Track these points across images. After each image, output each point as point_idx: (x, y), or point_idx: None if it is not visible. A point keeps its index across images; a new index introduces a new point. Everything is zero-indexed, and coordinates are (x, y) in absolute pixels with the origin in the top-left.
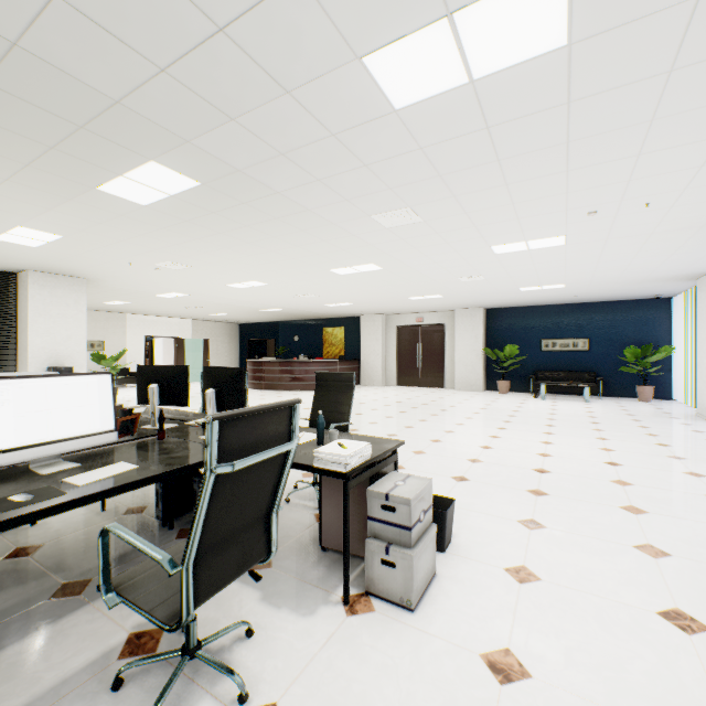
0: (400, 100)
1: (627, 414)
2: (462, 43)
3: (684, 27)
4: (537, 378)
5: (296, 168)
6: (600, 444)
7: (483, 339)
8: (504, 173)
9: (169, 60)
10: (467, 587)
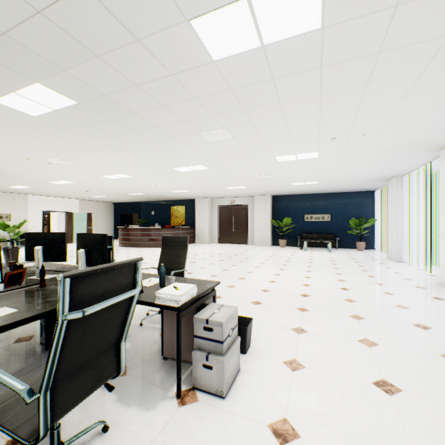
0: (217, 54)
1: (351, 258)
2: (256, 18)
3: (387, 24)
4: (302, 238)
5: (147, 96)
6: (337, 277)
7: (271, 214)
8: (283, 110)
9: (43, 4)
10: (260, 377)
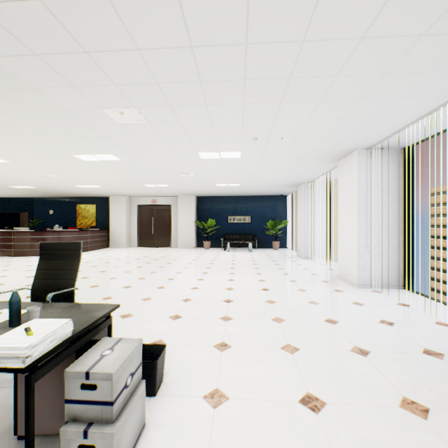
0: None
1: (269, 257)
2: None
3: (314, 5)
4: (226, 239)
5: (2, 30)
6: (258, 277)
7: (195, 215)
8: (205, 94)
9: None
10: (172, 430)
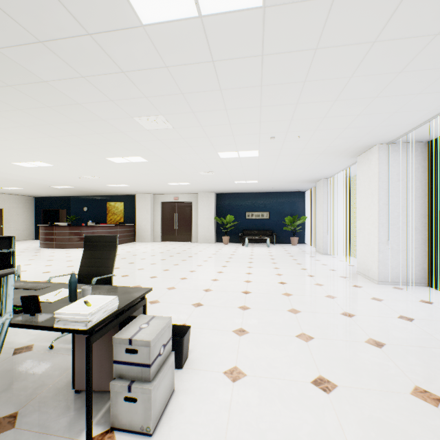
0: (146, 16)
1: (287, 253)
2: None
3: (325, 17)
4: (244, 234)
5: (58, 60)
6: (276, 271)
7: (215, 211)
8: (225, 101)
9: None
10: (197, 396)
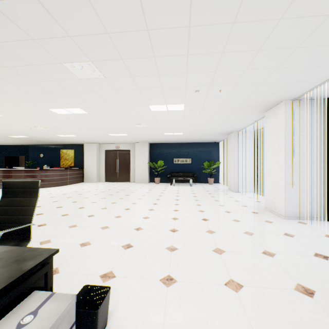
0: None
1: (206, 191)
2: None
3: None
4: (172, 176)
5: None
6: (198, 208)
7: (148, 157)
8: (152, 45)
9: None
10: None
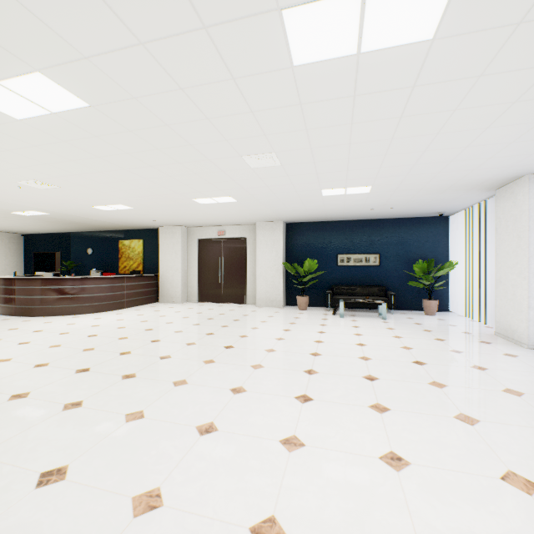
0: None
1: (435, 338)
2: None
3: None
4: (334, 293)
5: None
6: (484, 446)
7: (284, 253)
8: None
9: None
10: None
